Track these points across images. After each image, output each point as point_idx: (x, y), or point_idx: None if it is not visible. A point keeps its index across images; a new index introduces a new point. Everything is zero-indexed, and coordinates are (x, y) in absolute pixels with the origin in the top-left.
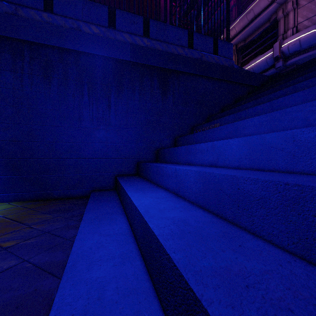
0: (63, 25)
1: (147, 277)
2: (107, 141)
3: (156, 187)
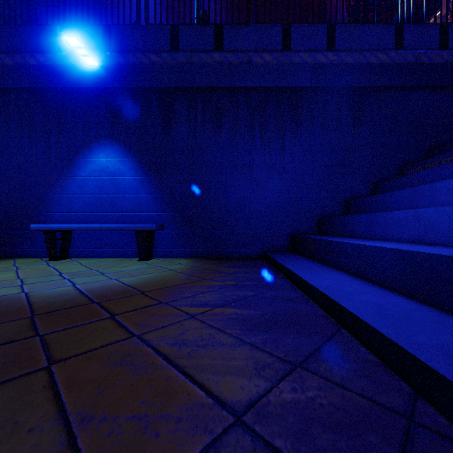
0: (233, 62)
1: (425, 305)
2: (281, 192)
3: (373, 240)
